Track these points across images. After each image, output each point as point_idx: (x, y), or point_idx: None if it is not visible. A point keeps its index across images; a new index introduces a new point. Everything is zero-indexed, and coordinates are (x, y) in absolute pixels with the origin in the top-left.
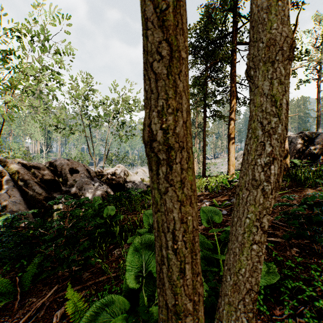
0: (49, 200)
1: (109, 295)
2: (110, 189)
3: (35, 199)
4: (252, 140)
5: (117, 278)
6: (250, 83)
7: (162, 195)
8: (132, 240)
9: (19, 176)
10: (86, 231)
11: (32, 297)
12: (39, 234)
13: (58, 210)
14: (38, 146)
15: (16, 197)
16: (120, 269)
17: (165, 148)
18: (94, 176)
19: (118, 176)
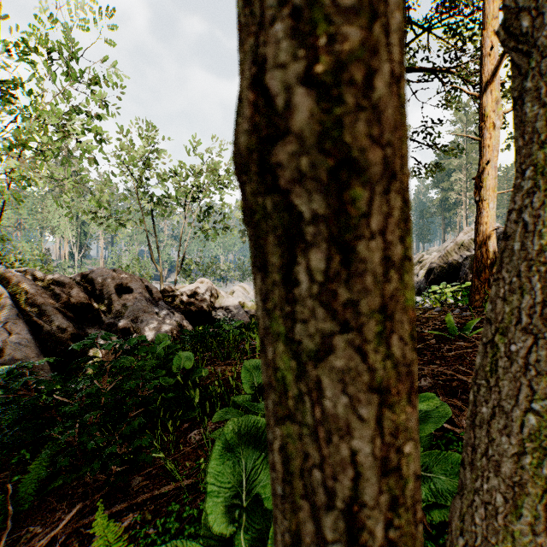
0: (80, 339)
1: (172, 540)
2: (186, 321)
3: (56, 337)
4: (535, 196)
5: (194, 488)
6: (514, 54)
7: (303, 361)
8: (223, 418)
9: (27, 298)
10: (139, 397)
11: (34, 524)
12: (54, 404)
13: (90, 359)
14: (65, 248)
15: (22, 334)
16: (200, 471)
17: (324, 166)
18: (158, 298)
19: (201, 298)
